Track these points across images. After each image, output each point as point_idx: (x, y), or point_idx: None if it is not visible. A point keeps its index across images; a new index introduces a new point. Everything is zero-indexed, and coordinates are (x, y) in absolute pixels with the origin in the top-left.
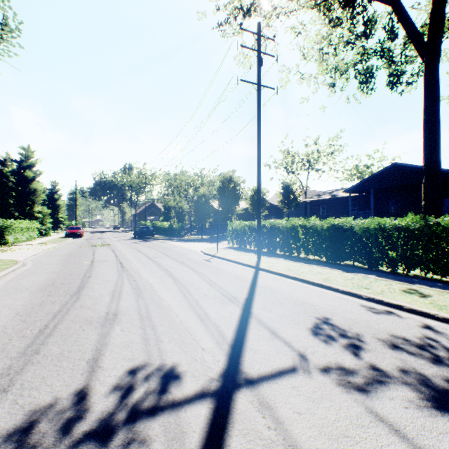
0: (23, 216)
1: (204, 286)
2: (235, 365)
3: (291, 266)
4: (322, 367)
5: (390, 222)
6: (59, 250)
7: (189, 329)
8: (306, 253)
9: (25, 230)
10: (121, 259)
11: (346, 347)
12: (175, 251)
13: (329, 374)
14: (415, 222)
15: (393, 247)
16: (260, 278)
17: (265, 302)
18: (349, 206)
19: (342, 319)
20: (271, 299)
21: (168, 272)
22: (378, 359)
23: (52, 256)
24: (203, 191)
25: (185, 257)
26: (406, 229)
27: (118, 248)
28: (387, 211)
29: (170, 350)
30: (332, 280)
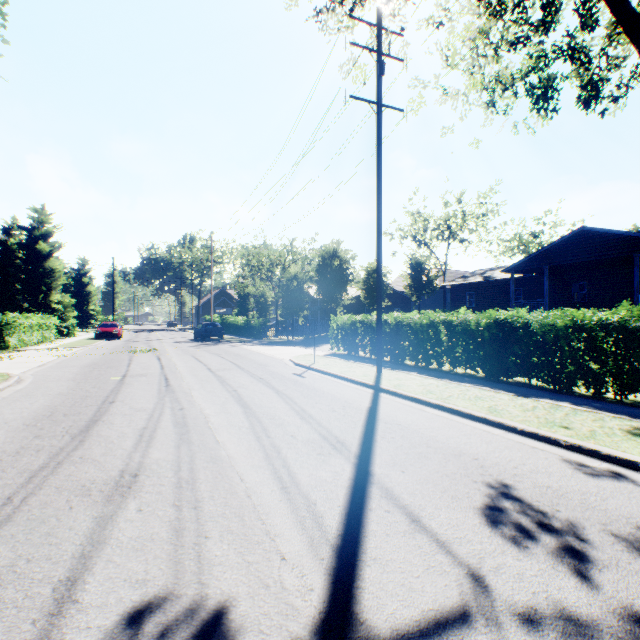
0: (35, 308)
1: (292, 420)
2: (344, 601)
3: (430, 385)
4: (522, 610)
5: (593, 315)
6: (80, 358)
7: (260, 509)
8: (452, 364)
9: (36, 328)
10: (168, 373)
11: (558, 557)
12: (251, 360)
13: (541, 633)
14: (637, 315)
15: (599, 356)
16: (383, 405)
17: (394, 451)
18: (512, 293)
19: (534, 489)
20: (404, 447)
21: (237, 395)
22: (632, 590)
23: (67, 367)
24: (295, 271)
25: (266, 370)
26: (621, 327)
27: (167, 355)
28: (569, 300)
29: (219, 559)
30: (501, 412)
